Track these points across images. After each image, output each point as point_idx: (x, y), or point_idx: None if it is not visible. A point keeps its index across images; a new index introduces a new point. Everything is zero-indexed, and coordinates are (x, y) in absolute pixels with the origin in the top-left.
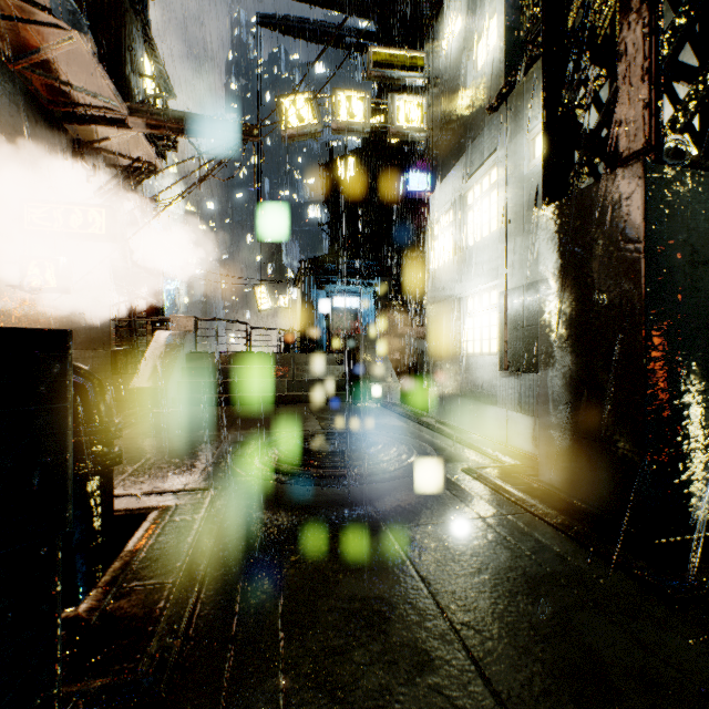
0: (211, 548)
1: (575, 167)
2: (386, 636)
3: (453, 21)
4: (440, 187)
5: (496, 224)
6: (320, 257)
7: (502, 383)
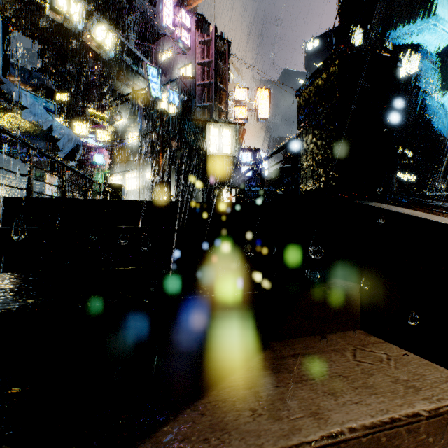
0: None
1: (155, 195)
2: None
3: (120, 117)
4: (114, 166)
5: (137, 188)
6: None
7: None
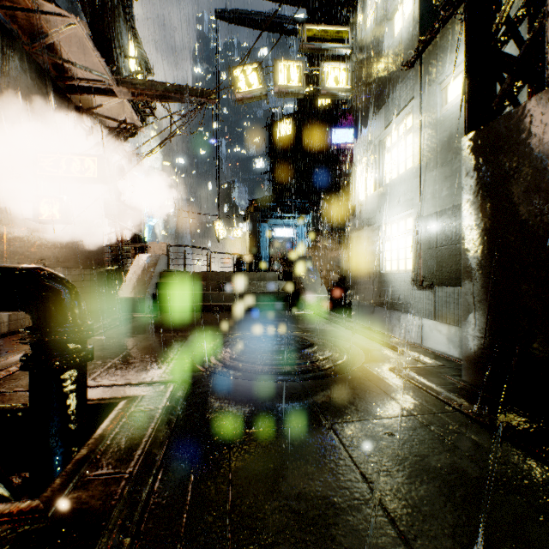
0: (168, 438)
1: (499, 94)
2: (334, 543)
3: None
4: (362, 136)
5: (412, 162)
6: (264, 197)
7: (417, 295)
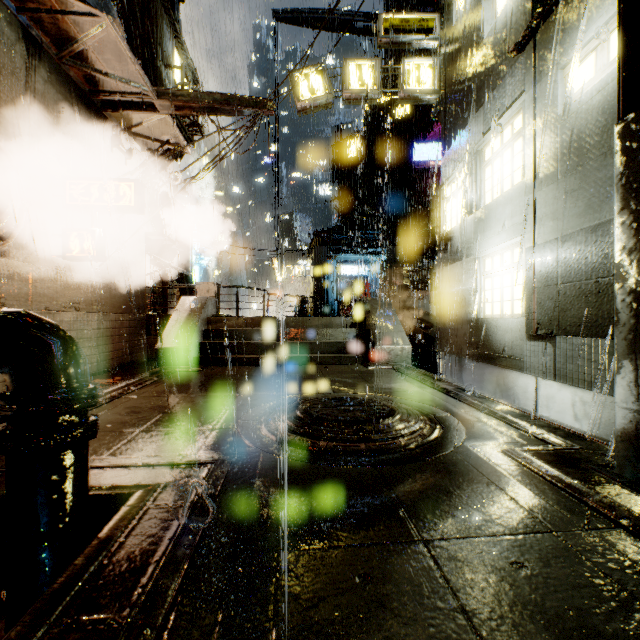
0: (189, 557)
1: None
2: None
3: None
4: (453, 147)
5: (521, 175)
6: (331, 229)
7: (529, 347)
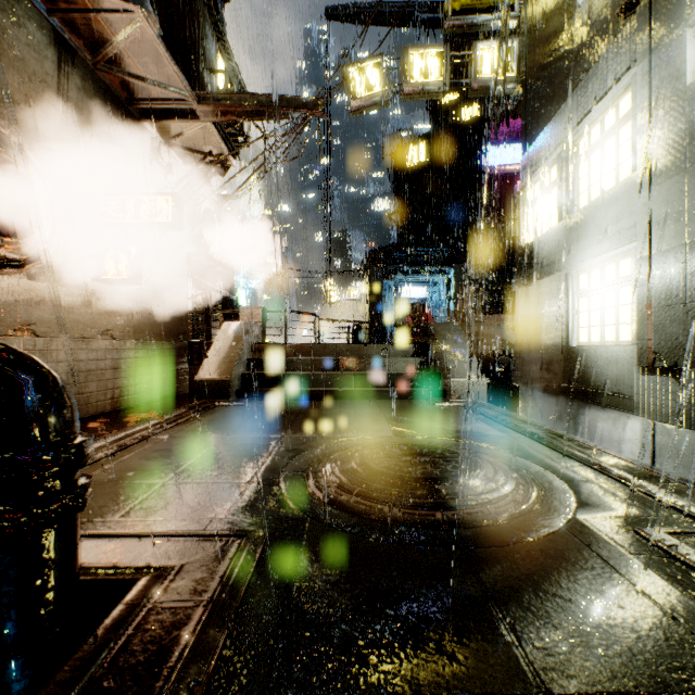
0: None
1: None
2: None
3: None
4: (536, 143)
5: (631, 167)
6: (389, 246)
7: (643, 383)
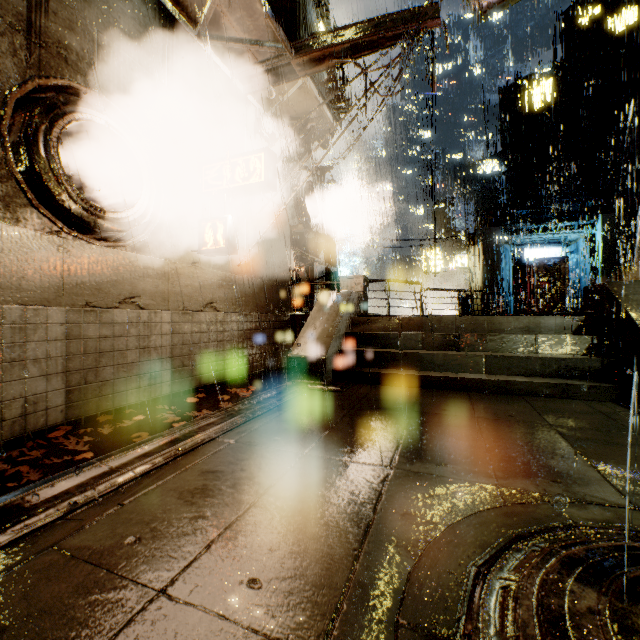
0: None
1: None
2: None
3: None
4: None
5: None
6: (507, 204)
7: None
